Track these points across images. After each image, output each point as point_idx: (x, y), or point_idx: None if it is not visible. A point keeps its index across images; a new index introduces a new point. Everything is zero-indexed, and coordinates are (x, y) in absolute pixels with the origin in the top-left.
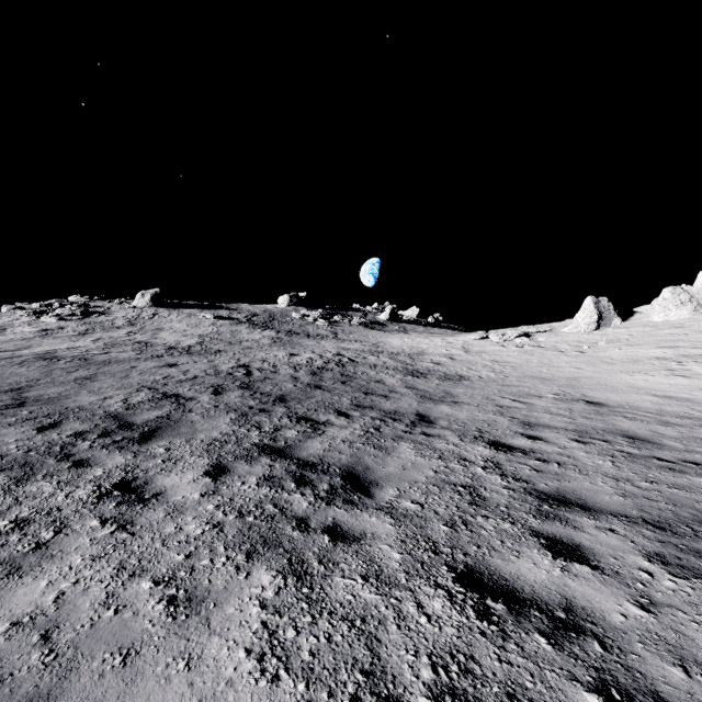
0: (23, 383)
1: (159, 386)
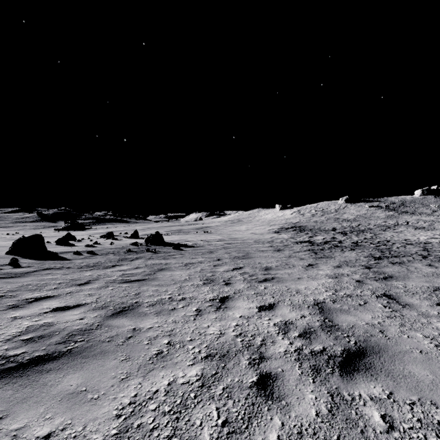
0: (313, 226)
1: (334, 227)
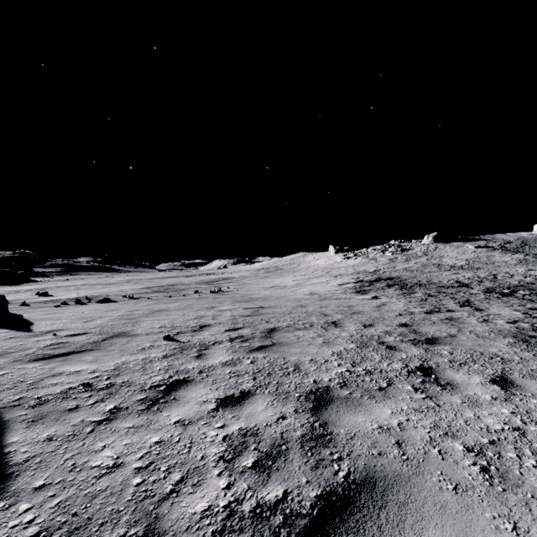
0: (413, 277)
1: (456, 280)
